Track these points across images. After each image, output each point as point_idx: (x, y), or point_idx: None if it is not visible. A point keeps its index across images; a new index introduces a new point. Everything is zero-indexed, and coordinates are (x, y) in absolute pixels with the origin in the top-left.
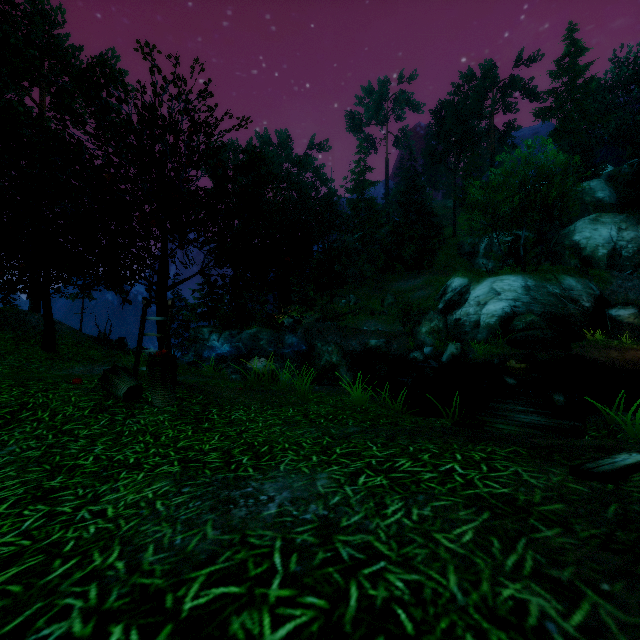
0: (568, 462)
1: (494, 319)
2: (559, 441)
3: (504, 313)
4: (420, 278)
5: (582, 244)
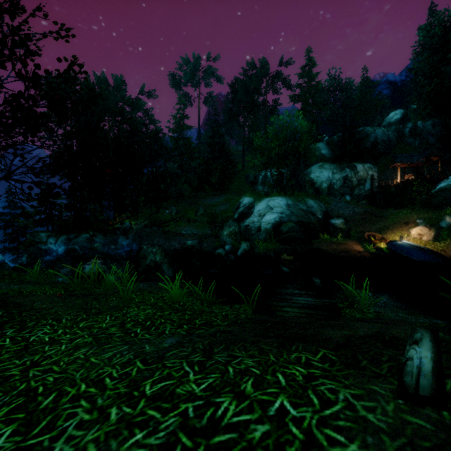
0: (378, 370)
1: (270, 225)
2: (345, 331)
3: (275, 221)
4: (222, 197)
5: (315, 180)
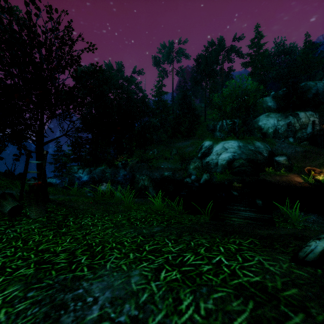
0: (285, 250)
1: (225, 162)
2: (271, 231)
3: (229, 159)
4: (189, 141)
5: (262, 126)
